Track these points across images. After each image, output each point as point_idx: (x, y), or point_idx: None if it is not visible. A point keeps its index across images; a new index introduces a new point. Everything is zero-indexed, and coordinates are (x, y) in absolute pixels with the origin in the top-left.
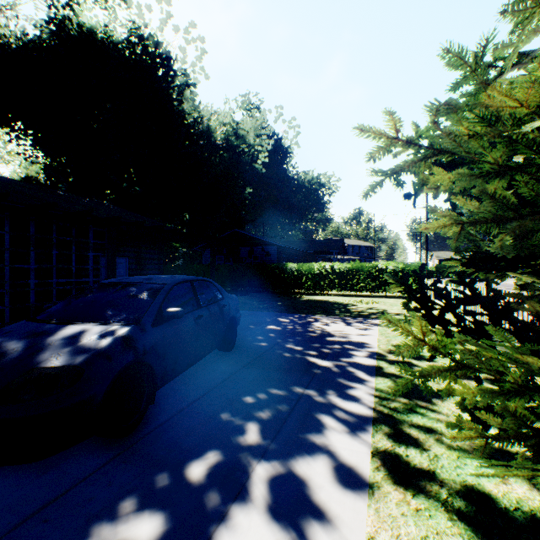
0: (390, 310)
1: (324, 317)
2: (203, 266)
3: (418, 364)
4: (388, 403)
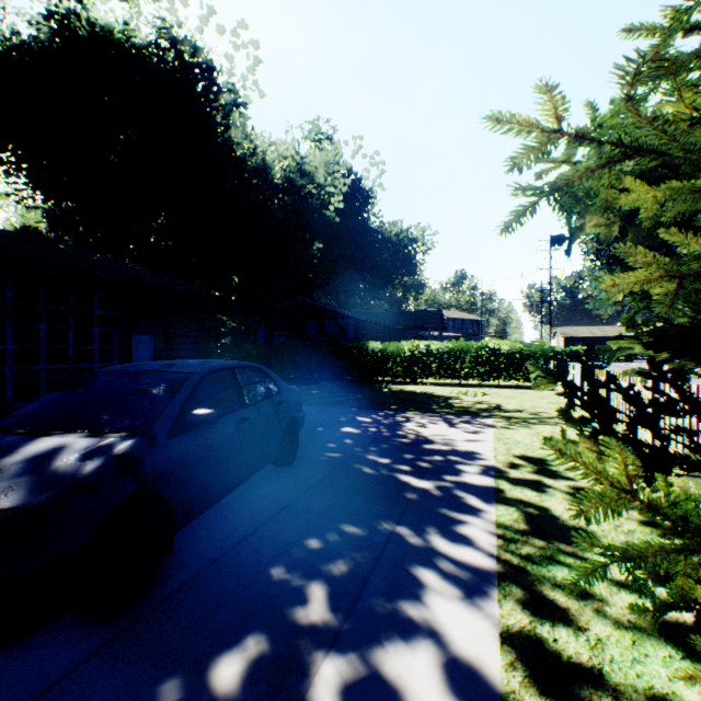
0: (506, 405)
1: (419, 415)
2: (257, 345)
3: (553, 484)
4: (517, 548)
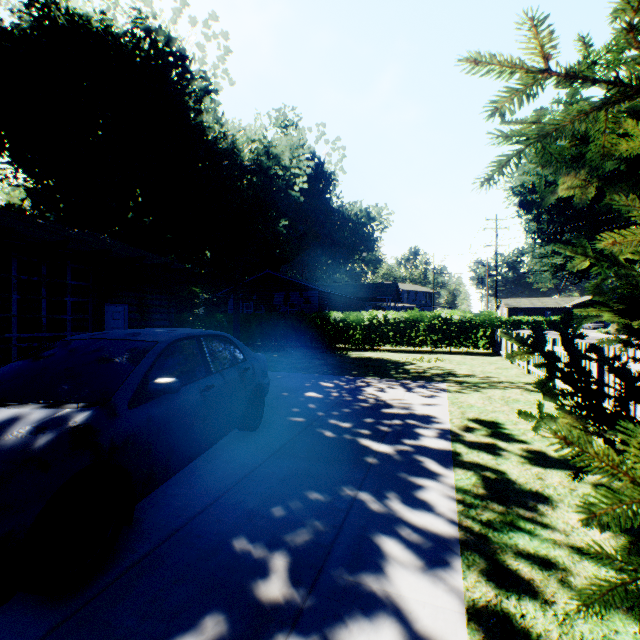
0: (458, 371)
1: (377, 380)
2: (228, 315)
3: (507, 447)
4: (478, 514)
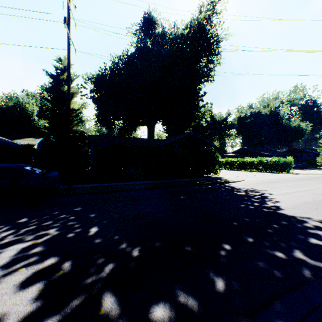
0: None
1: None
2: None
3: None
4: None
